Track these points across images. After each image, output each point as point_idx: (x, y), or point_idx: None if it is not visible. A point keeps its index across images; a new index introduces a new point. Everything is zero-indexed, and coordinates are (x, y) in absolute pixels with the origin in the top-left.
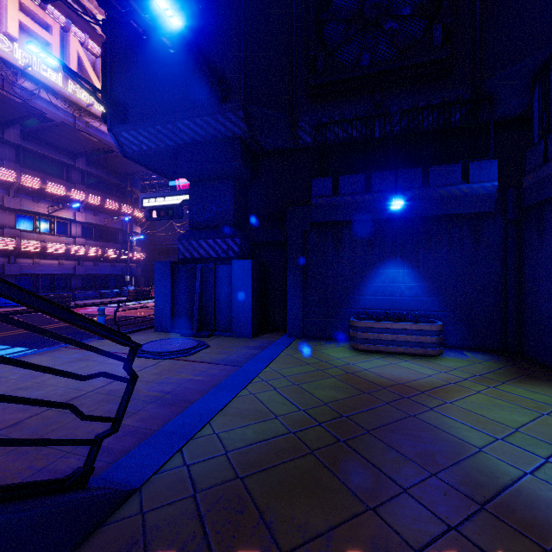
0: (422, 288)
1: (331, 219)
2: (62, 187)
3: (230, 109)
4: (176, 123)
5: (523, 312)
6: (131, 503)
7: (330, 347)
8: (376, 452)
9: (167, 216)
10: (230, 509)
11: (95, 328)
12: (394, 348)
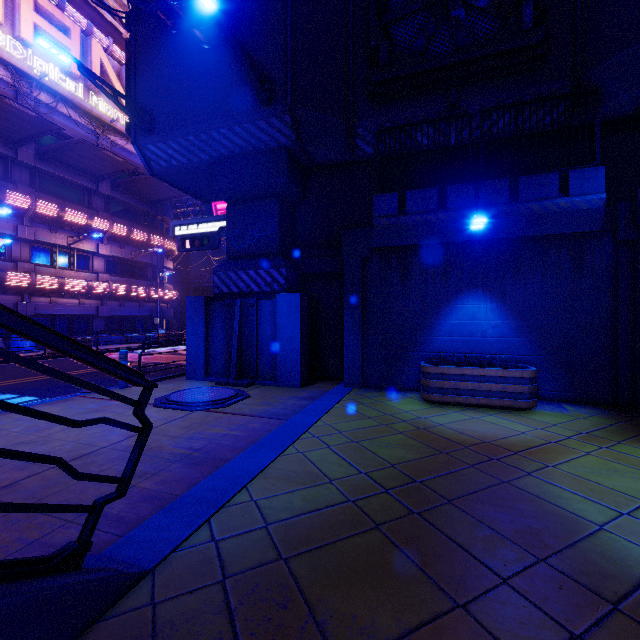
0: (509, 326)
1: (397, 243)
2: (83, 215)
3: (275, 113)
4: (211, 133)
5: (638, 356)
6: (140, 590)
7: (396, 398)
8: (462, 528)
9: (202, 247)
10: (270, 601)
11: (92, 358)
12: (475, 400)
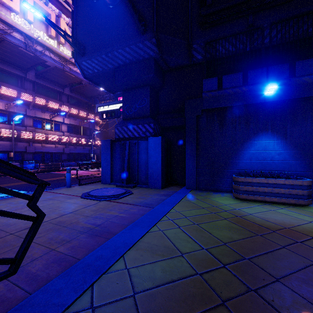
0: (289, 154)
1: (217, 106)
2: (56, 104)
3: (147, 38)
4: (113, 52)
5: None
6: None
7: (217, 196)
8: (299, 311)
9: (111, 117)
10: None
11: None
12: (270, 198)
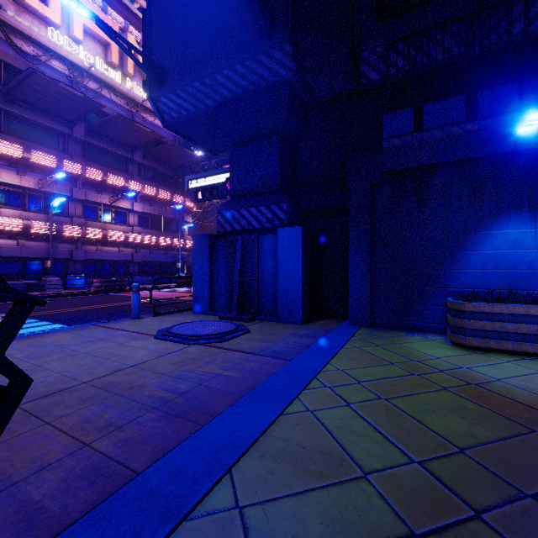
0: None
1: (413, 164)
2: (121, 179)
3: (276, 43)
4: (214, 76)
5: None
6: None
7: (415, 340)
8: None
9: (212, 197)
10: None
11: None
12: (533, 347)
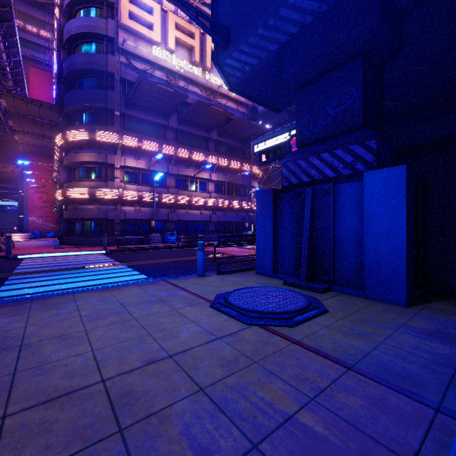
0: None
1: None
2: (202, 154)
3: None
4: (279, 12)
5: None
6: None
7: None
8: None
9: (275, 157)
10: None
11: None
12: None
